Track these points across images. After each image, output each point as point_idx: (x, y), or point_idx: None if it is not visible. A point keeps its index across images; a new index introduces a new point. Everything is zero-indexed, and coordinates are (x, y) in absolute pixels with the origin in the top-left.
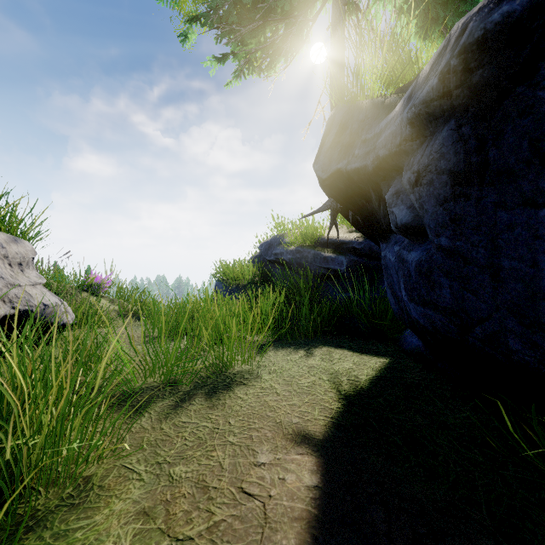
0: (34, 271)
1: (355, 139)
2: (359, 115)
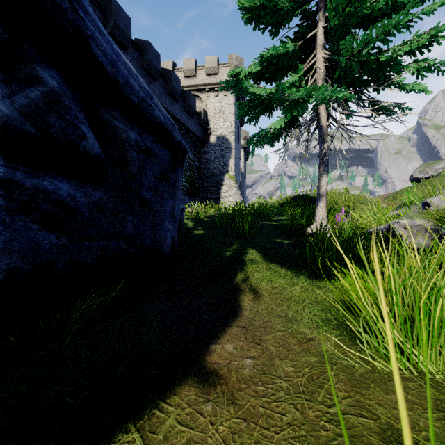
0: None
1: None
2: None
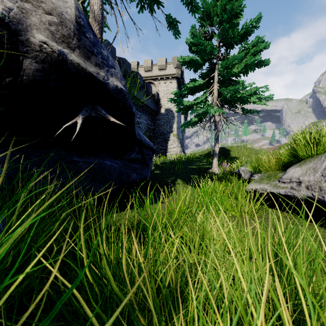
0: None
1: None
2: None
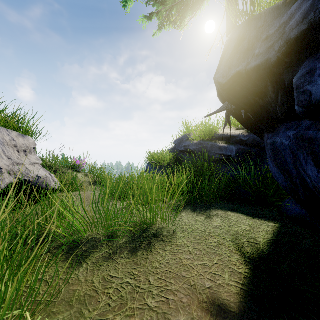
0: (35, 156)
1: (254, 43)
2: (257, 24)
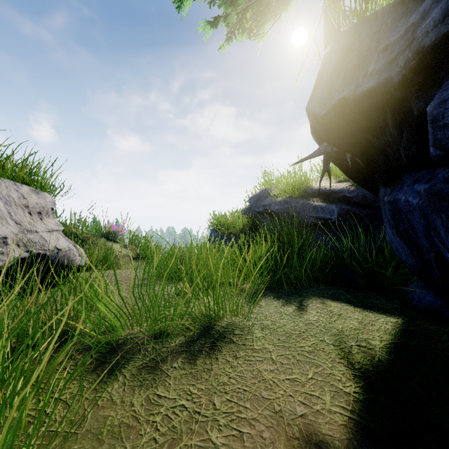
0: (54, 219)
1: (367, 56)
2: (371, 28)
